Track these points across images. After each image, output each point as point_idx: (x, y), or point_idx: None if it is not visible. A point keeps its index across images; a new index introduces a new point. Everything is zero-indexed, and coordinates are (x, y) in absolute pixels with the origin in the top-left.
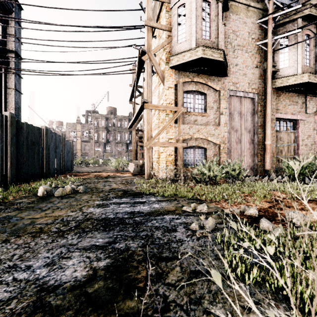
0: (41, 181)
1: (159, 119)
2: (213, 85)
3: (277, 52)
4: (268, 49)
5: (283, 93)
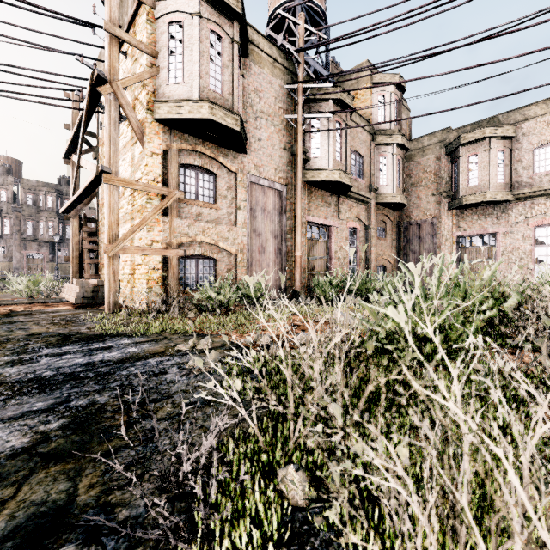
0: None
1: (134, 204)
2: (226, 163)
3: (309, 135)
4: (298, 128)
5: (315, 190)
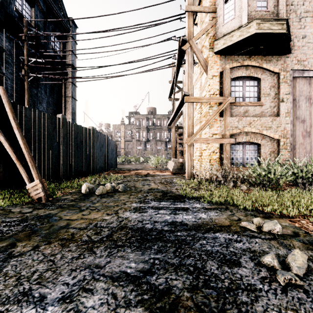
0: (87, 178)
1: (201, 113)
2: (269, 67)
3: None
4: None
5: None
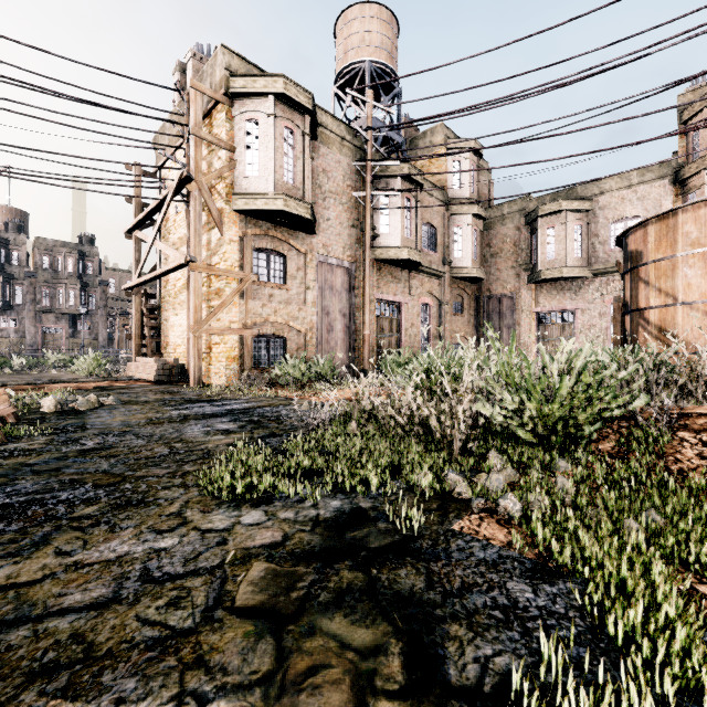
0: None
1: (211, 286)
2: (296, 245)
3: (377, 212)
4: (366, 206)
5: (384, 266)
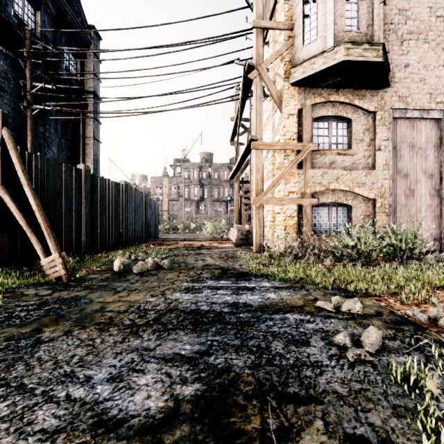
0: (119, 251)
1: (274, 163)
2: (363, 104)
3: None
4: None
5: None
